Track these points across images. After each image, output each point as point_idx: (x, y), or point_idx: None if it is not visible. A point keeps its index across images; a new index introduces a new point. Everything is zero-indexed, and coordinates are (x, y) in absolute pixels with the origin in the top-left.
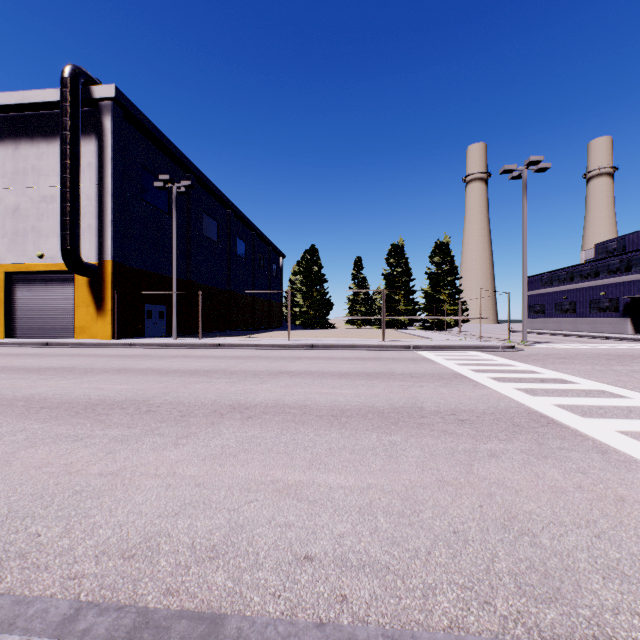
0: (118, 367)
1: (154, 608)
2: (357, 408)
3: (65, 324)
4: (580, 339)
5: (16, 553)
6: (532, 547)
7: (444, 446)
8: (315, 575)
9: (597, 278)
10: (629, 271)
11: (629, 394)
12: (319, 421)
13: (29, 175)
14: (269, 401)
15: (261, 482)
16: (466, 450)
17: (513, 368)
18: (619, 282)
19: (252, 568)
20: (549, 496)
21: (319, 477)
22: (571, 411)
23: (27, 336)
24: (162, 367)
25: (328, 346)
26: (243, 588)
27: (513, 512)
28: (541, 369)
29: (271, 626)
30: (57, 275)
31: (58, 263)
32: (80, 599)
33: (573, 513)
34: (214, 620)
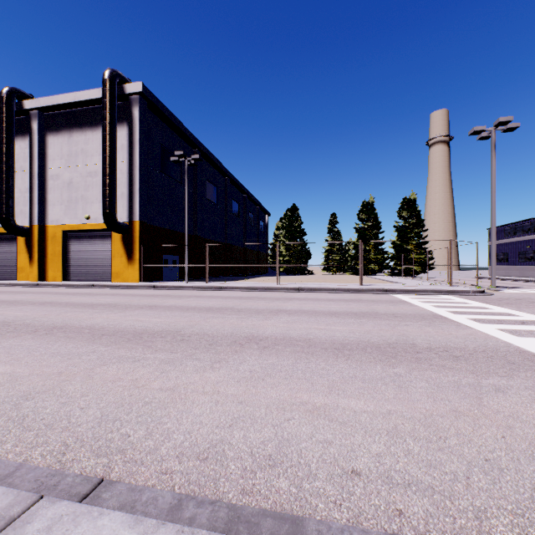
0: (149, 304)
1: (240, 505)
2: (355, 343)
3: (105, 270)
4: None
5: (116, 449)
6: None
7: (447, 379)
8: (366, 489)
9: None
10: None
11: None
12: (325, 353)
13: (79, 156)
14: (277, 334)
15: (292, 403)
16: (470, 384)
17: (489, 311)
18: None
19: (308, 477)
20: None
21: (341, 401)
22: None
23: (78, 279)
24: (182, 305)
25: (313, 289)
26: (306, 494)
27: None
28: (517, 312)
29: (346, 532)
30: (99, 232)
31: (100, 223)
32: (175, 491)
33: None
34: (294, 521)
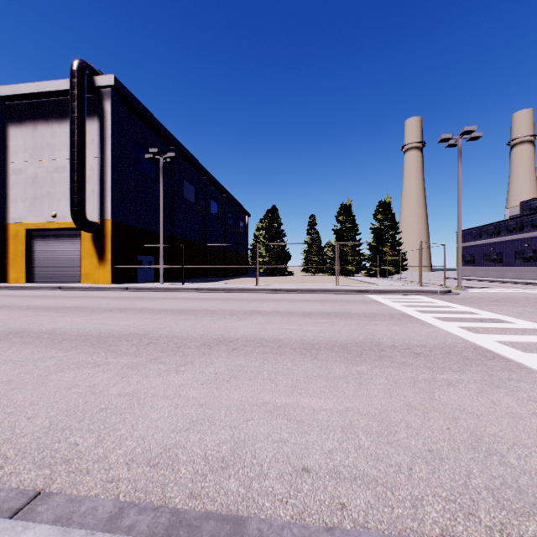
0: (119, 307)
1: (184, 509)
2: (324, 342)
3: (73, 271)
4: (507, 285)
5: (61, 459)
6: (502, 466)
7: (405, 376)
8: (314, 485)
9: (522, 232)
10: None
11: None
12: (293, 353)
13: (45, 150)
14: (248, 336)
15: (253, 404)
16: (425, 379)
17: (453, 309)
18: None
19: (259, 477)
20: (508, 421)
21: (302, 400)
22: (512, 347)
23: (43, 281)
24: (155, 307)
25: (290, 290)
26: (254, 494)
27: (478, 434)
28: (478, 310)
29: (286, 528)
30: (67, 231)
31: (68, 222)
32: (119, 499)
33: (533, 436)
34: (237, 521)
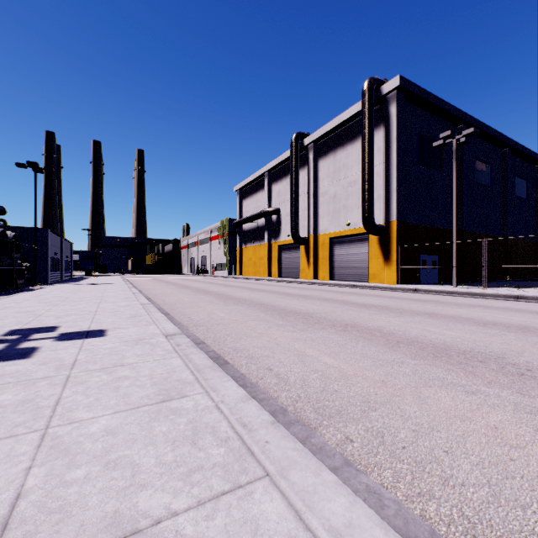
0: (423, 310)
1: None
2: None
3: (362, 272)
4: None
5: None
6: None
7: None
8: None
9: None
10: None
11: None
12: None
13: (341, 171)
14: None
15: None
16: None
17: None
18: None
19: None
20: None
21: None
22: None
23: (340, 279)
24: (470, 316)
25: None
26: None
27: None
28: None
29: None
30: (357, 237)
31: (358, 228)
32: None
33: None
34: None
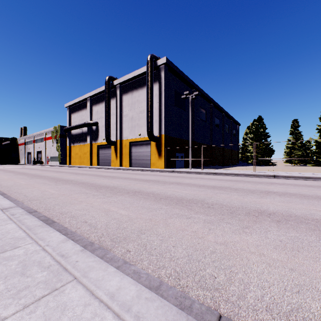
0: (175, 181)
1: None
2: None
3: (147, 162)
4: None
5: (211, 286)
6: None
7: None
8: None
9: None
10: None
11: None
12: None
13: (136, 103)
14: (281, 211)
15: None
16: None
17: None
18: None
19: None
20: None
21: None
22: None
23: (135, 166)
24: (195, 183)
25: (286, 176)
26: None
27: None
28: None
29: None
30: (144, 142)
31: (145, 137)
32: None
33: None
34: None
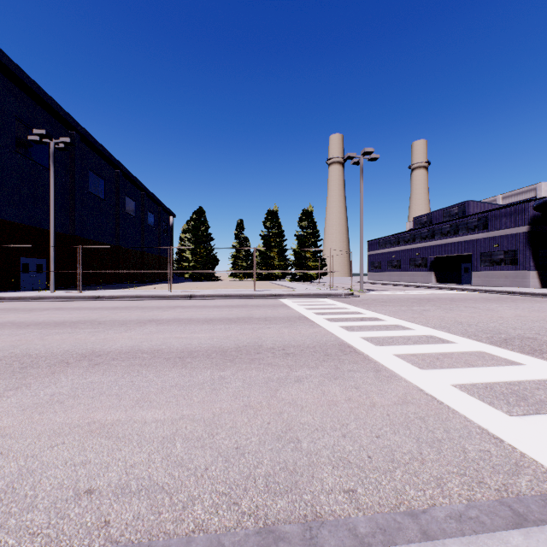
0: None
1: None
2: (205, 349)
3: None
4: (401, 287)
5: None
6: (293, 451)
7: (263, 376)
8: (88, 507)
9: (414, 243)
10: (433, 238)
11: (414, 327)
12: (164, 363)
13: None
14: (125, 348)
15: (77, 425)
16: (279, 378)
17: (346, 310)
18: (427, 246)
19: (23, 511)
20: (324, 409)
21: (139, 414)
22: (370, 341)
23: None
24: (25, 320)
25: (205, 296)
26: (2, 533)
27: (292, 425)
28: (365, 310)
29: None
30: None
31: None
32: None
33: (335, 420)
34: None
